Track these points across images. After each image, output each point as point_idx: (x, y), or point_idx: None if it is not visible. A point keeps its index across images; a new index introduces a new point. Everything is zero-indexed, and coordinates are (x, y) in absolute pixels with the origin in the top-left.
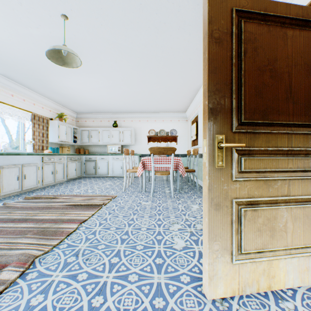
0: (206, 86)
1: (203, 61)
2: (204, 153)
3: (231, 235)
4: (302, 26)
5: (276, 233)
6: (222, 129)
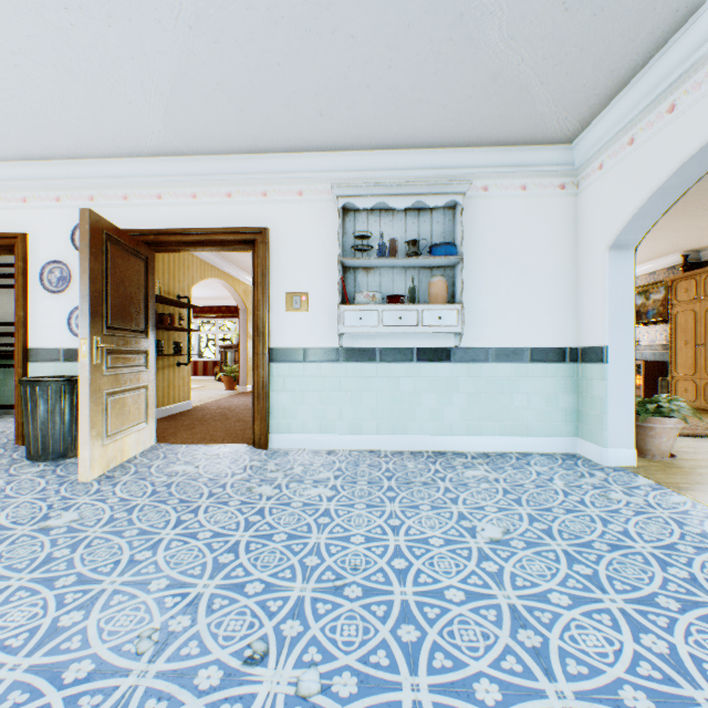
0: (87, 292)
1: (81, 266)
2: (84, 352)
3: (103, 422)
4: (138, 255)
5: (127, 416)
6: (99, 331)
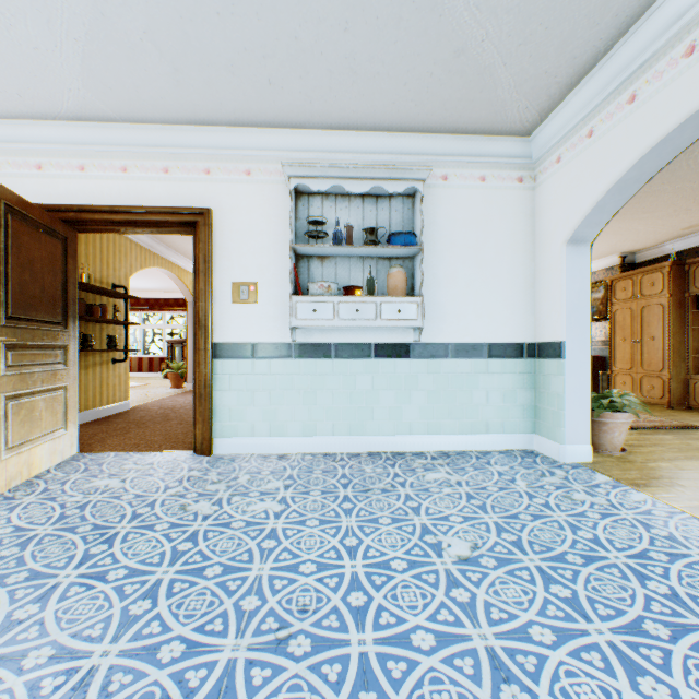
0: None
1: None
2: None
3: (1, 431)
4: (53, 234)
5: (36, 423)
6: None
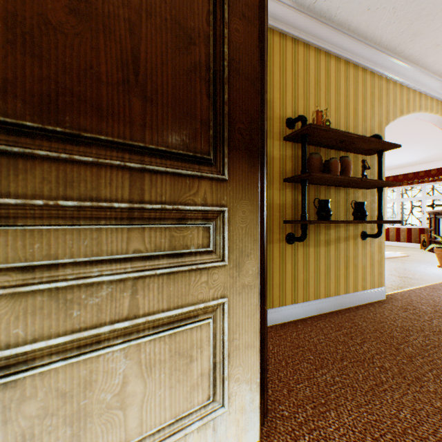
0: None
1: None
2: None
3: None
4: None
5: (93, 423)
6: None
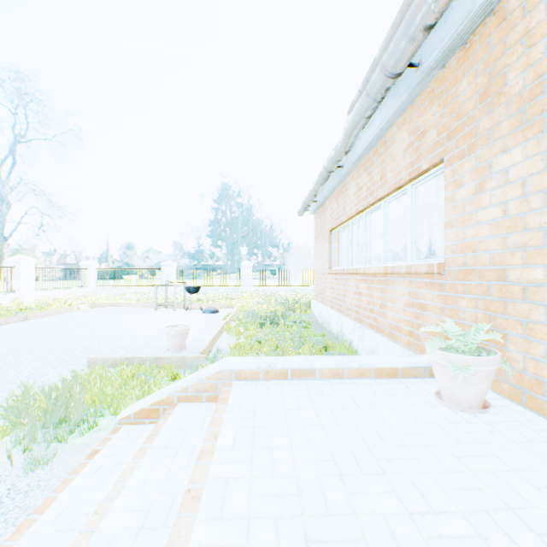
0: None
1: None
2: None
3: None
4: None
5: None
6: None
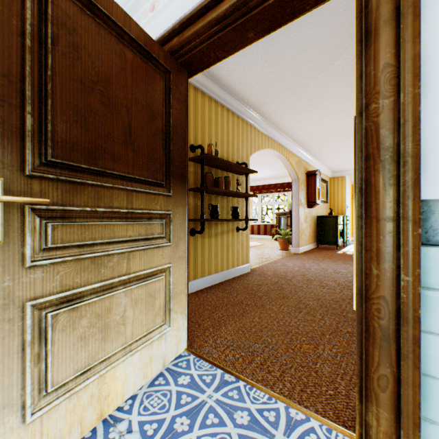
0: None
1: None
2: None
3: (23, 372)
4: (146, 58)
5: (111, 332)
6: None
